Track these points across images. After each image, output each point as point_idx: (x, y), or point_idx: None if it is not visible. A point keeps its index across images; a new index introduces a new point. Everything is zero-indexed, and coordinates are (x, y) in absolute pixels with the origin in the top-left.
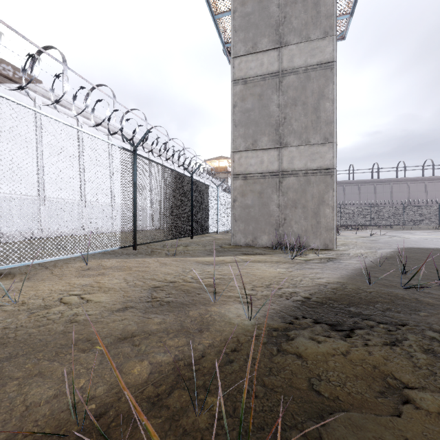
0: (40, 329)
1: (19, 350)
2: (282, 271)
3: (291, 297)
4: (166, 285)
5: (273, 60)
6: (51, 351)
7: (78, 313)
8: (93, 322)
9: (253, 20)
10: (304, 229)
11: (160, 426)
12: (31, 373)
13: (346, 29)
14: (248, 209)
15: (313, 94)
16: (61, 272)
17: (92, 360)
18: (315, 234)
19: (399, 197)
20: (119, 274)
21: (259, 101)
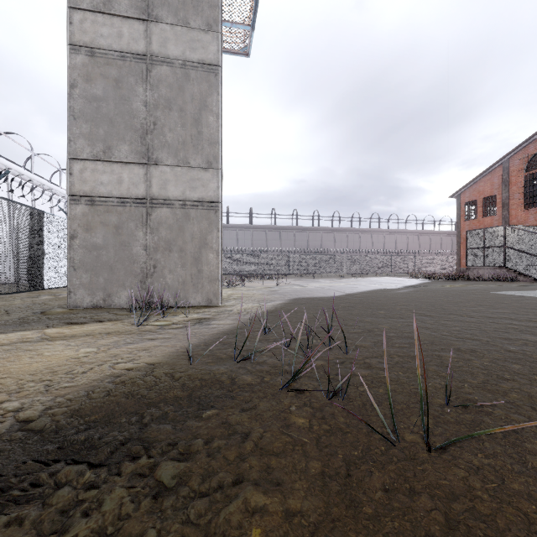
0: None
1: None
2: (86, 352)
3: None
4: None
5: (137, 35)
6: None
7: None
8: None
9: None
10: (181, 280)
11: None
12: None
13: (250, 45)
14: (97, 251)
15: (193, 100)
16: None
17: None
18: (196, 286)
19: (314, 246)
20: None
21: (115, 89)
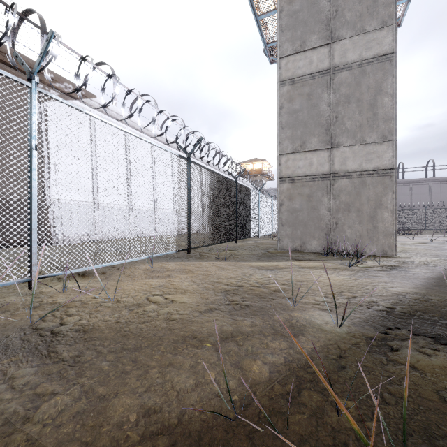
0: (147, 325)
1: (141, 343)
2: (346, 278)
3: (372, 306)
4: (236, 289)
5: (323, 57)
6: (169, 345)
7: (170, 312)
8: (189, 321)
9: (301, 17)
10: (358, 234)
11: (307, 421)
12: (164, 363)
13: (403, 15)
14: (296, 213)
15: (368, 90)
16: (132, 273)
17: (210, 356)
18: (371, 239)
19: None
20: (185, 277)
21: (308, 101)
